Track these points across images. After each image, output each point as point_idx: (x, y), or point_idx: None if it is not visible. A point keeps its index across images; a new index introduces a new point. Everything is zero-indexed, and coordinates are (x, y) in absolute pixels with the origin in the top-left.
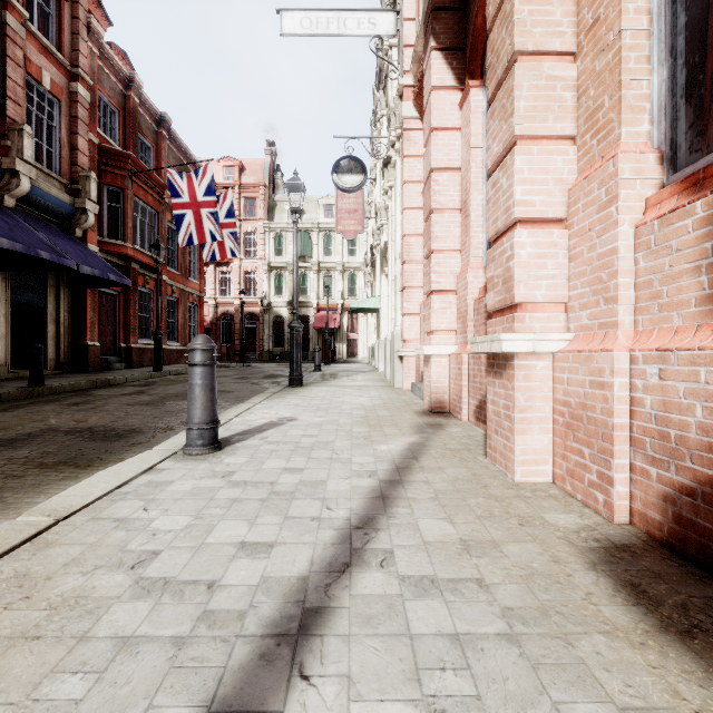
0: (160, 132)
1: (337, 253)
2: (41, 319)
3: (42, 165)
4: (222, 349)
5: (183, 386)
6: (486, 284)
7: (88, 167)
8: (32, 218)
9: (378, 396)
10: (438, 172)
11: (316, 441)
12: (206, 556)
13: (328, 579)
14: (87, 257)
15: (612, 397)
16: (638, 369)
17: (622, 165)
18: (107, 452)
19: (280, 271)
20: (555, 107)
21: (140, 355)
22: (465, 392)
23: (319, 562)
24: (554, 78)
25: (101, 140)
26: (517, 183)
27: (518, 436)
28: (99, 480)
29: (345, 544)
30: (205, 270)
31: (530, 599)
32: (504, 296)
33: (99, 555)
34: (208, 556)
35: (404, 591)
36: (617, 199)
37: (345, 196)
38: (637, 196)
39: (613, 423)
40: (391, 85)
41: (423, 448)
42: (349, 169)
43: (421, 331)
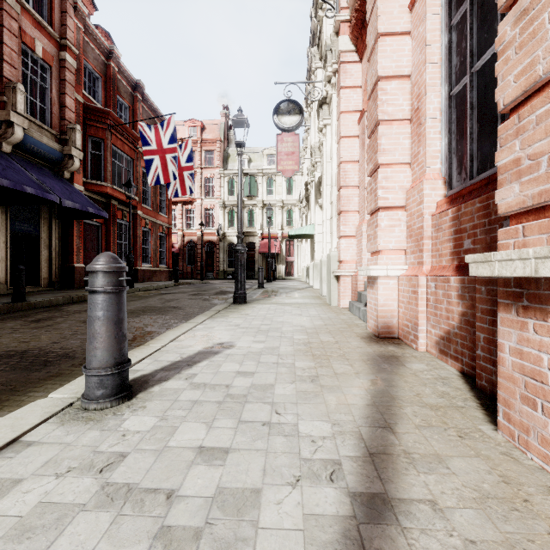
0: (136, 95)
1: (277, 193)
2: (36, 245)
3: (37, 119)
4: (187, 269)
5: (143, 301)
6: (449, 195)
7: (75, 121)
8: (27, 162)
9: (317, 315)
10: (385, 80)
11: (252, 385)
12: None
13: None
14: (71, 194)
15: None
16: None
17: None
18: (13, 390)
19: (232, 207)
20: None
21: None
22: (422, 319)
23: None
24: None
25: (86, 100)
26: None
27: None
28: None
29: None
30: (175, 207)
31: None
32: None
33: None
34: None
35: None
36: None
37: (284, 141)
38: None
39: None
40: (325, 34)
41: (393, 403)
42: (288, 111)
43: (357, 252)
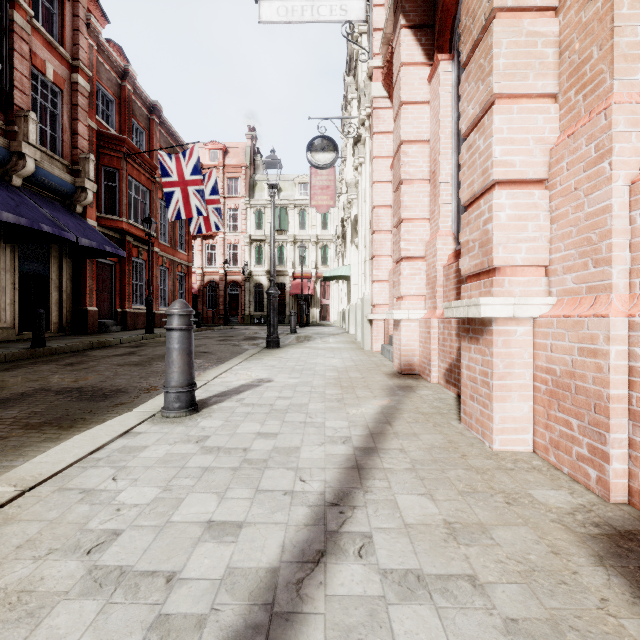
0: (152, 118)
1: (310, 227)
2: (46, 286)
3: (47, 148)
4: (208, 313)
5: None
6: (455, 251)
7: (87, 150)
8: (37, 196)
9: (349, 357)
10: (407, 144)
11: (291, 404)
12: (169, 538)
13: (300, 573)
14: (86, 231)
15: (607, 366)
16: (639, 336)
17: (616, 117)
18: (91, 413)
19: (259, 243)
20: (536, 64)
21: (134, 319)
22: (434, 355)
23: (290, 548)
24: (534, 34)
25: (99, 126)
26: (496, 143)
27: (497, 403)
28: (74, 445)
29: (320, 525)
30: (193, 242)
31: (536, 607)
32: (480, 260)
33: (57, 535)
34: (172, 538)
35: (387, 591)
36: (611, 154)
37: (319, 174)
38: (633, 150)
39: (609, 395)
40: (361, 69)
41: (396, 412)
42: (322, 148)
43: (390, 296)
